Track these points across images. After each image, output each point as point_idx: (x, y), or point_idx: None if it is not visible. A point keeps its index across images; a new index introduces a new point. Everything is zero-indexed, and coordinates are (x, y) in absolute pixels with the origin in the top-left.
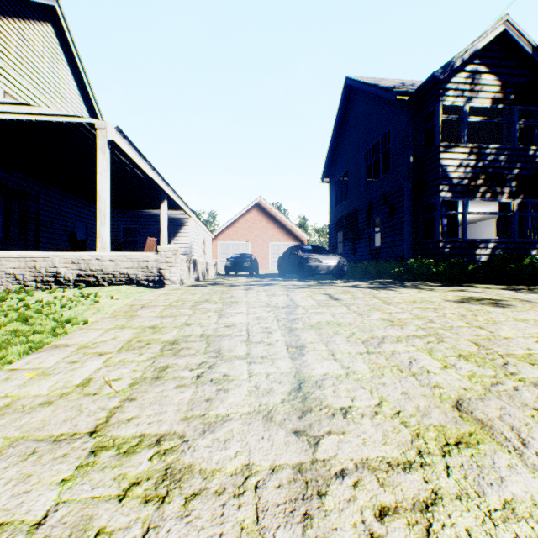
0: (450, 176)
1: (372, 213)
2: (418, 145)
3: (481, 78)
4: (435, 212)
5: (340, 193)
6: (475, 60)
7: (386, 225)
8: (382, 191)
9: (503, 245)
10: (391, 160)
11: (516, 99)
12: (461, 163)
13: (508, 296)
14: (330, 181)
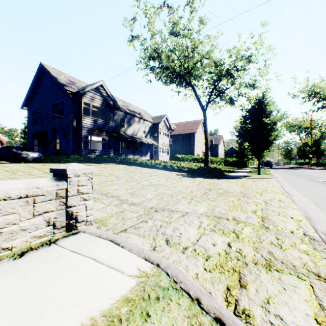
0: (86, 127)
1: (56, 134)
2: (75, 112)
3: (96, 96)
4: (81, 139)
5: (35, 118)
6: (94, 90)
7: (62, 141)
8: (61, 125)
9: (103, 152)
10: (65, 114)
11: (106, 106)
12: (90, 123)
13: (93, 164)
14: (29, 110)
